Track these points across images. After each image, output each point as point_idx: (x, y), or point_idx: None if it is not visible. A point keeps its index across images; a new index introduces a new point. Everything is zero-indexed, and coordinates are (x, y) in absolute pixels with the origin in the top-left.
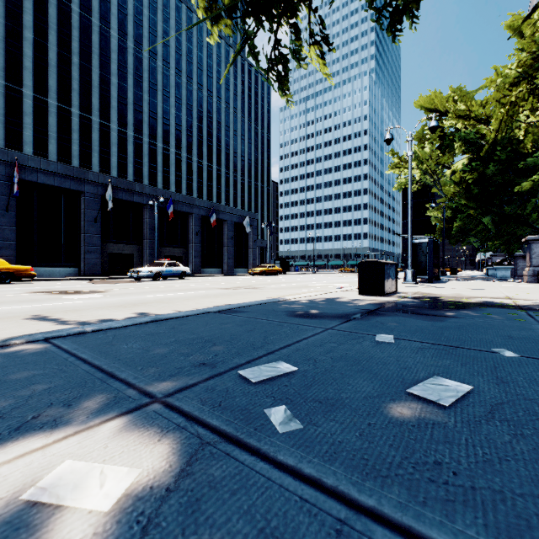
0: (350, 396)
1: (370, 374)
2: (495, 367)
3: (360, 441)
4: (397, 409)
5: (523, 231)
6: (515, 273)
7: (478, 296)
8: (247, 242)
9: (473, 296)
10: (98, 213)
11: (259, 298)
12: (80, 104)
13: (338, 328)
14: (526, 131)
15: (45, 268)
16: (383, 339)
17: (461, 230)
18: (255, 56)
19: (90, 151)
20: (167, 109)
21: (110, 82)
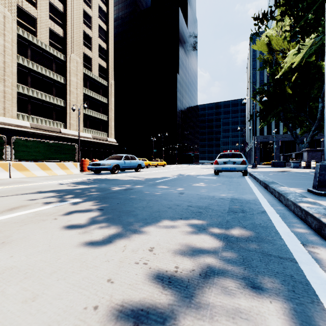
0: None
1: None
2: None
3: None
4: None
5: None
6: None
7: None
8: None
9: None
10: None
11: None
12: None
13: None
14: None
15: None
16: None
17: None
18: None
19: None
20: None
21: None
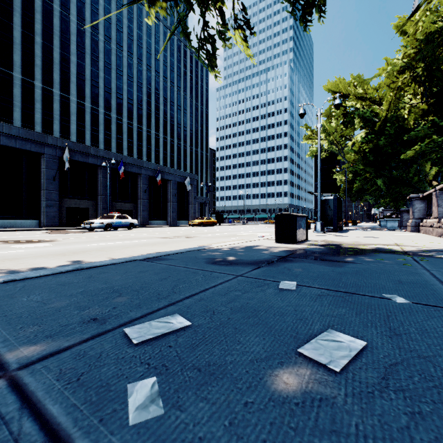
0: (236, 359)
1: (264, 328)
2: (388, 316)
3: (226, 436)
4: (283, 378)
5: (407, 190)
6: (401, 224)
7: (373, 243)
8: (188, 198)
9: (369, 243)
10: (56, 172)
11: (191, 246)
12: (42, 78)
13: (248, 274)
14: (410, 111)
15: (8, 220)
16: (286, 286)
17: (359, 190)
18: (187, 35)
19: (52, 119)
20: (120, 85)
21: (70, 61)
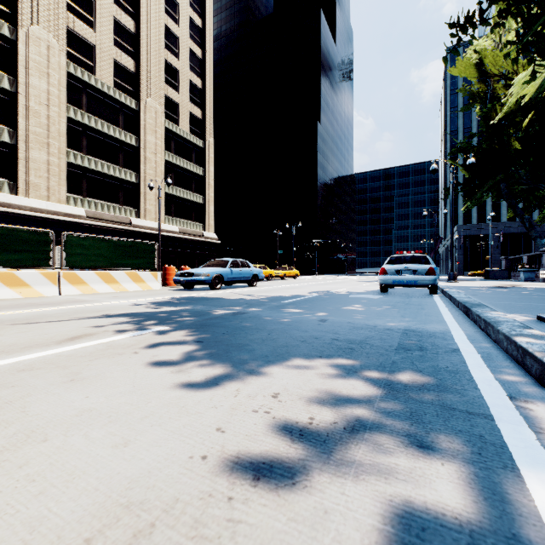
0: None
1: None
2: None
3: None
4: None
5: None
6: None
7: None
8: None
9: None
10: None
11: None
12: None
13: None
14: None
15: None
16: None
17: None
18: None
19: None
20: None
21: None
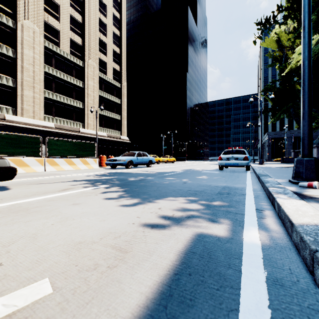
0: None
1: None
2: None
3: None
4: None
5: None
6: None
7: None
8: None
9: None
10: None
11: None
12: None
13: None
14: None
15: None
16: None
17: None
18: None
19: None
20: None
21: None
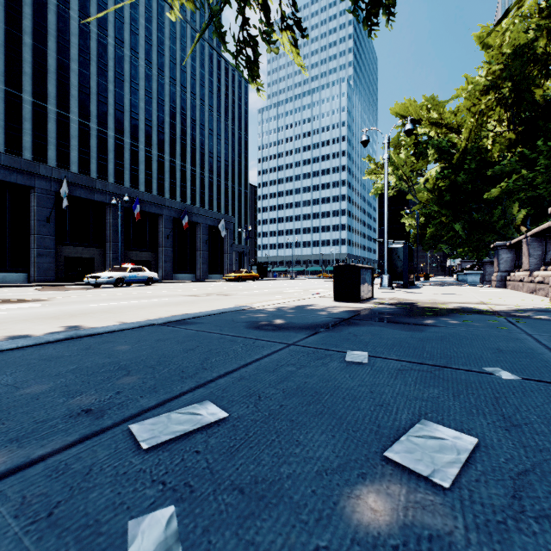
0: (295, 471)
1: (332, 419)
2: (496, 398)
3: None
4: (369, 501)
5: (491, 237)
6: (484, 278)
7: (454, 302)
8: (222, 246)
9: (449, 302)
10: (51, 212)
11: (226, 306)
12: (33, 90)
13: (303, 342)
14: (494, 140)
15: None
16: (355, 359)
17: (433, 236)
18: (222, 36)
19: (45, 143)
20: (135, 102)
21: (70, 69)
